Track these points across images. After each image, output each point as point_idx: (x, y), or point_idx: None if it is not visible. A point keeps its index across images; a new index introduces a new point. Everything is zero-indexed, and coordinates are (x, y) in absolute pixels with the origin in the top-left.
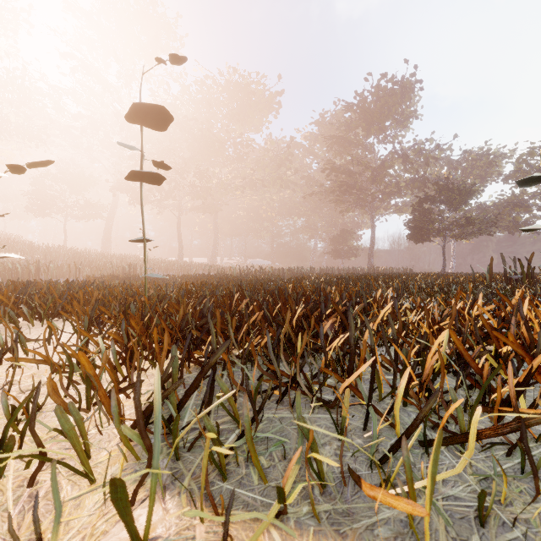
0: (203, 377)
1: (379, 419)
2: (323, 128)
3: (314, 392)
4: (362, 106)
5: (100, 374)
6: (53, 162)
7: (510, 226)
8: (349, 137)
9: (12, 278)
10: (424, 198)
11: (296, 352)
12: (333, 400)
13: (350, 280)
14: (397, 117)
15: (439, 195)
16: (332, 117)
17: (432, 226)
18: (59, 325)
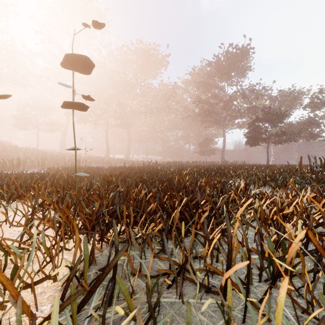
0: (104, 278)
1: (252, 306)
2: (194, 76)
3: (197, 278)
4: (217, 63)
5: (20, 269)
6: (11, 95)
7: (307, 136)
8: (210, 82)
9: (2, 168)
10: (256, 119)
11: (180, 232)
12: (211, 282)
13: (212, 171)
14: (239, 70)
15: (265, 117)
16: (199, 70)
17: (260, 136)
18: (19, 206)
